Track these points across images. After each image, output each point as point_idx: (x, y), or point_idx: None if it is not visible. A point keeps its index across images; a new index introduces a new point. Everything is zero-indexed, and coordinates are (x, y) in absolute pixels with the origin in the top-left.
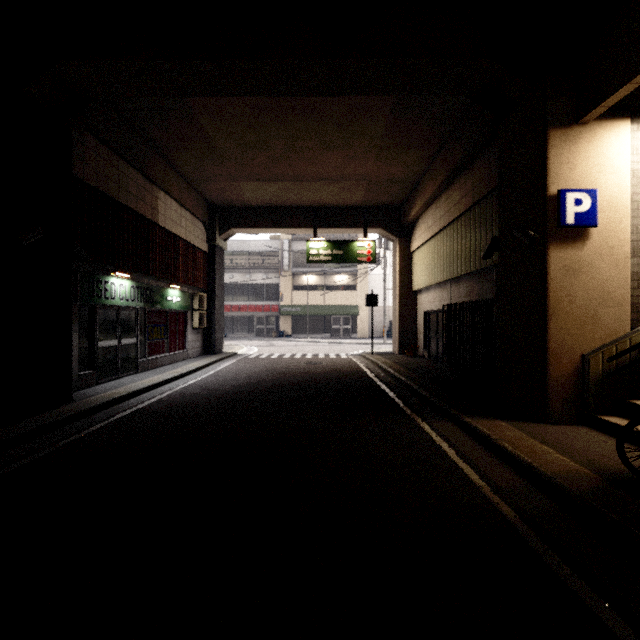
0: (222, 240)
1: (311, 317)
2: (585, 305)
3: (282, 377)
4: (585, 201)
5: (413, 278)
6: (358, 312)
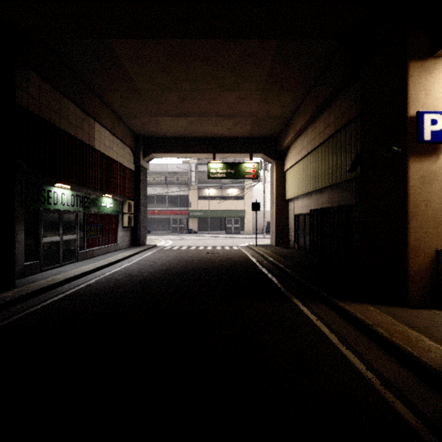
0: (145, 162)
1: (211, 219)
2: (439, 208)
3: (188, 264)
4: (440, 121)
5: (286, 190)
6: (245, 215)
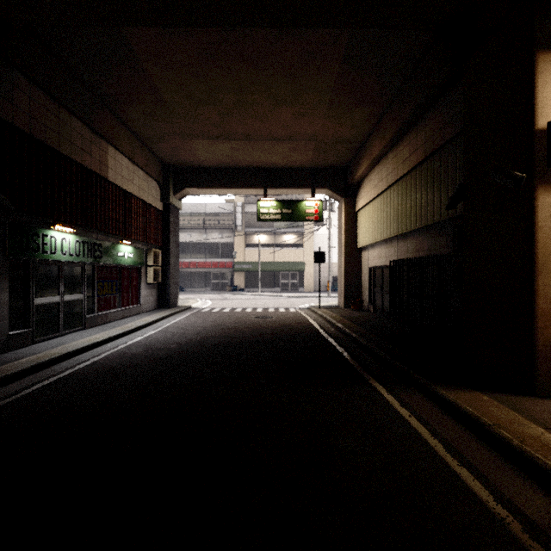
0: (177, 199)
1: (262, 273)
2: None
3: (231, 333)
4: None
5: (358, 236)
6: (304, 268)
